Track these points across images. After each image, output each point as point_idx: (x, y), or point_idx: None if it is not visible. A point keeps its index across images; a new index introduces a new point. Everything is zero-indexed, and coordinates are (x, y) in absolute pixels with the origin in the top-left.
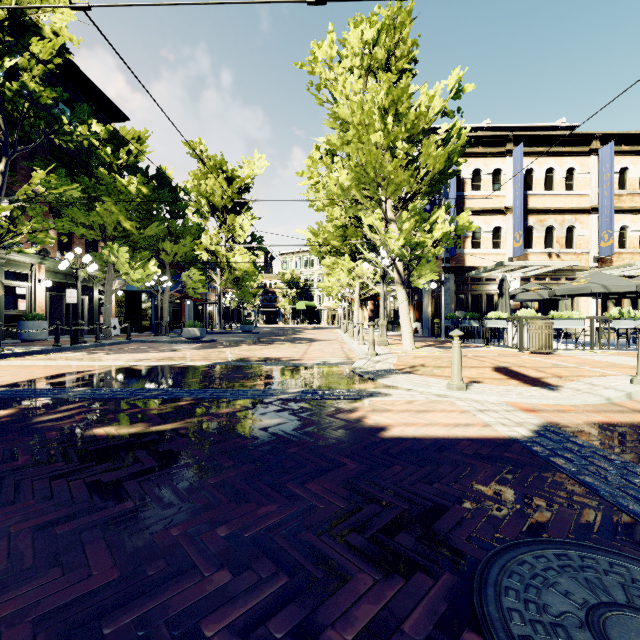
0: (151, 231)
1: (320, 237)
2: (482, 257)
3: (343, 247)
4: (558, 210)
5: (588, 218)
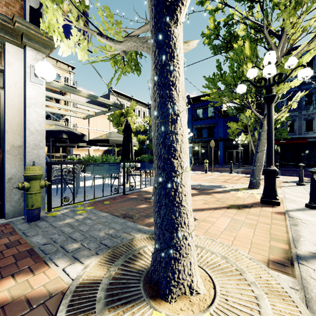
0: None
1: None
2: None
3: None
4: None
5: None
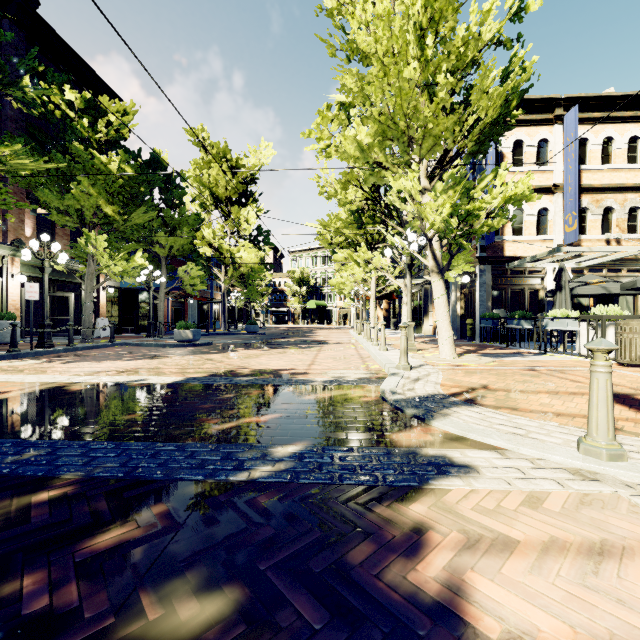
0: (139, 219)
1: (331, 226)
2: (525, 245)
3: (357, 238)
4: (618, 187)
5: None
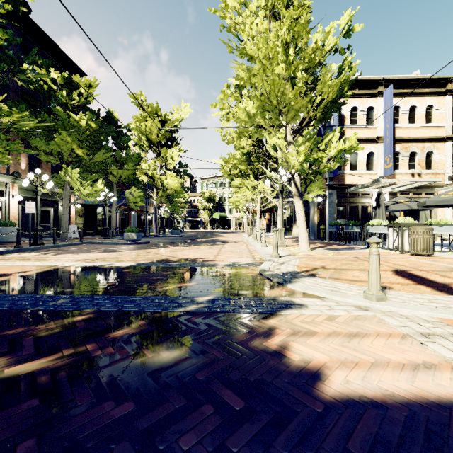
0: (99, 157)
1: (230, 163)
2: (358, 177)
3: (248, 170)
4: (419, 139)
5: (444, 145)
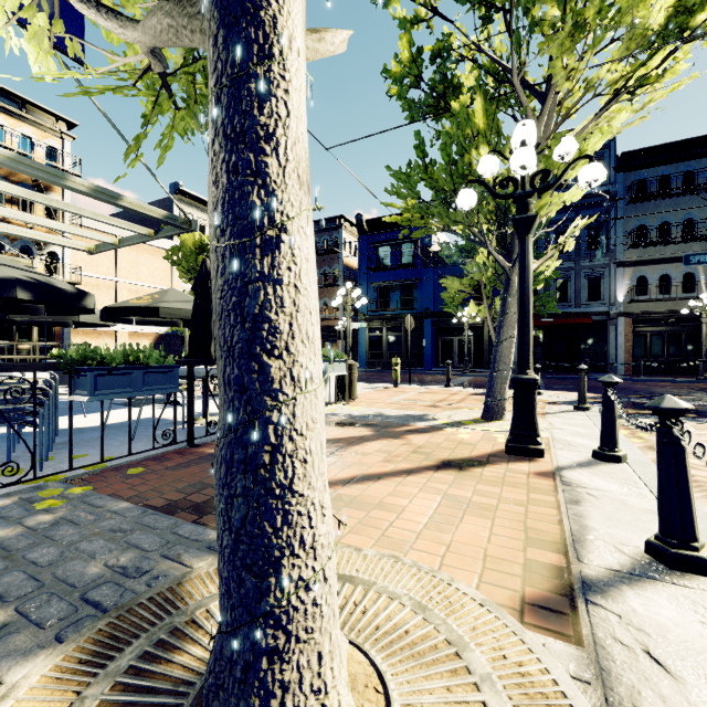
0: None
1: None
2: None
3: None
4: None
5: None
